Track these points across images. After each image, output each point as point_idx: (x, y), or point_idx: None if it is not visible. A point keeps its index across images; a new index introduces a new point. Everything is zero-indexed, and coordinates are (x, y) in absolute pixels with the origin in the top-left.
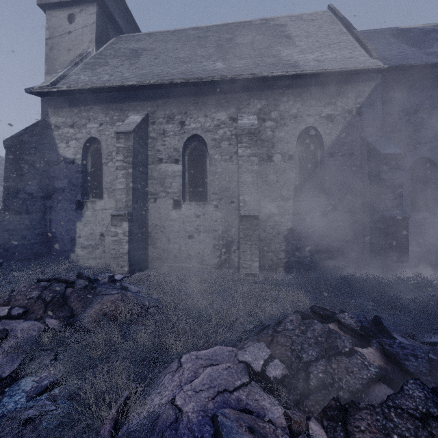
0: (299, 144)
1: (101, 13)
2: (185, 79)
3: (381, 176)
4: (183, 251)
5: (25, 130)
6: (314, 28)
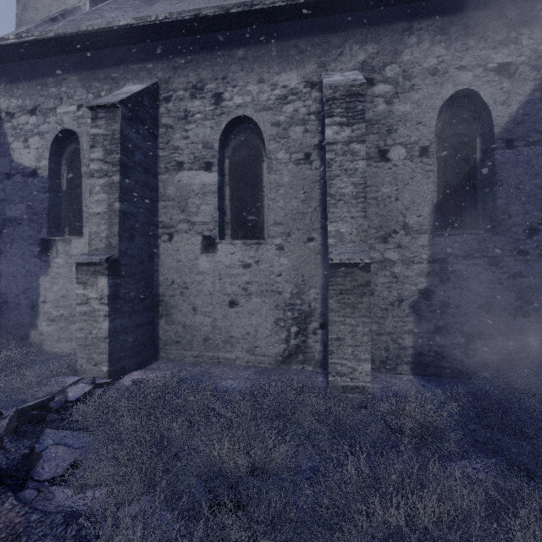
0: (438, 127)
1: None
2: (221, 6)
3: None
4: (219, 329)
5: None
6: None
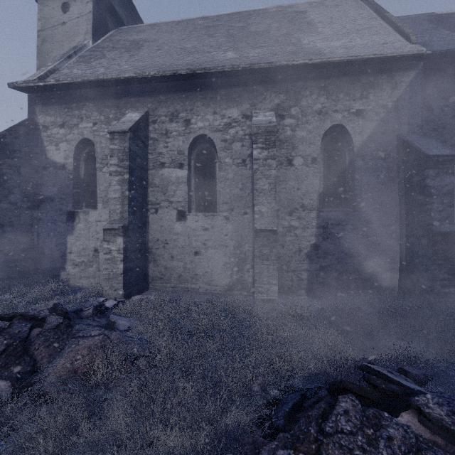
0: (323, 145)
1: (99, 1)
2: (190, 69)
3: (427, 182)
4: (188, 270)
5: (8, 130)
6: (338, 13)
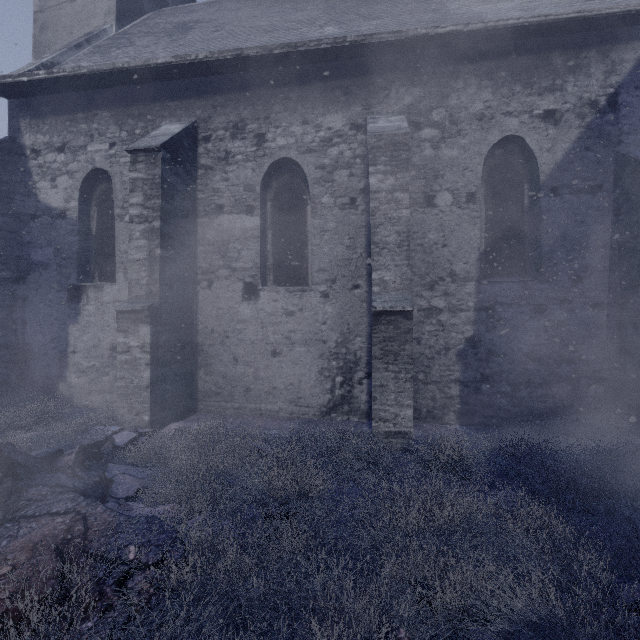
0: (486, 172)
1: None
2: (264, 47)
3: None
4: (261, 380)
5: None
6: None
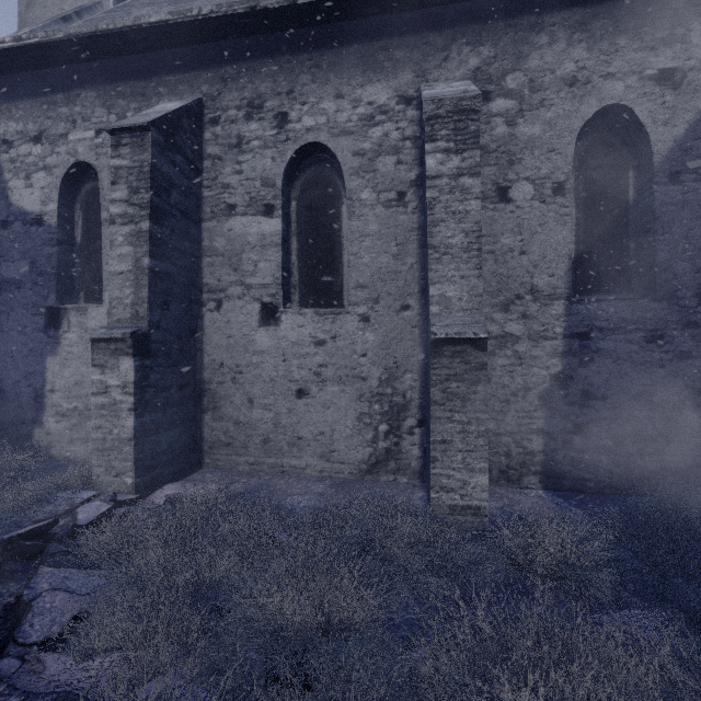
0: (577, 157)
1: None
2: None
3: None
4: (283, 428)
5: None
6: None
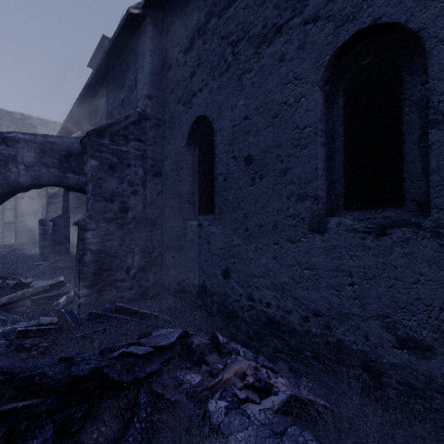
0: (39, 192)
1: None
2: None
3: None
4: None
5: None
6: None
